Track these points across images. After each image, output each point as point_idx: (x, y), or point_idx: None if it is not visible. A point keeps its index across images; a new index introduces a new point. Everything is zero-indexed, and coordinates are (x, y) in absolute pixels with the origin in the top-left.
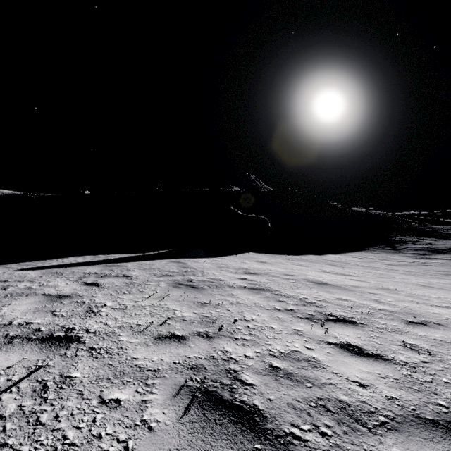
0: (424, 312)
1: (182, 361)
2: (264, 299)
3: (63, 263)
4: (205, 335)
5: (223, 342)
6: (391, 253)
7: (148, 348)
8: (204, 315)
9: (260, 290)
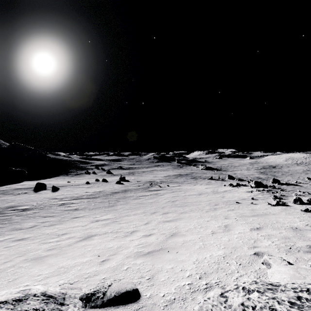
0: (57, 183)
1: None
2: None
3: None
4: None
5: None
6: (65, 176)
7: None
8: None
9: None
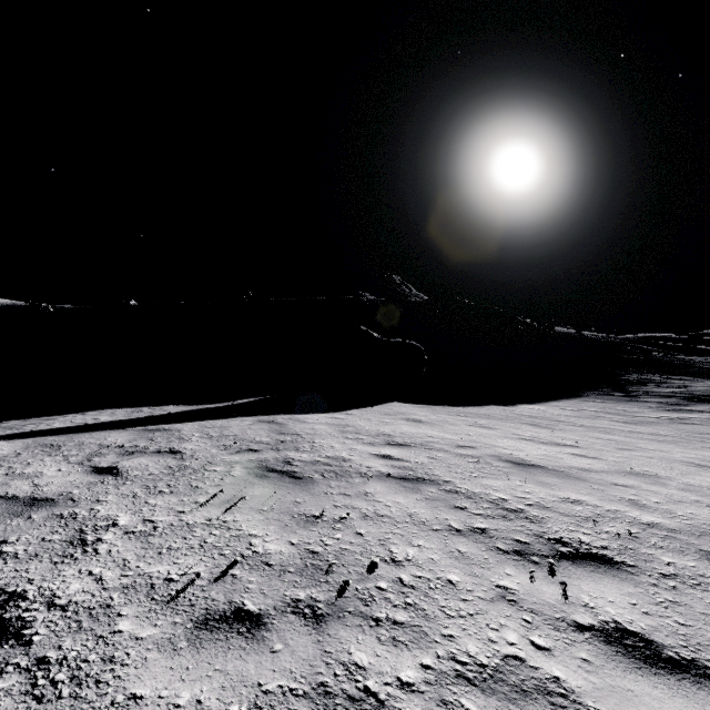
0: None
1: (247, 708)
2: (427, 503)
3: (71, 424)
4: (309, 612)
5: (349, 635)
6: (623, 401)
7: (174, 659)
8: (310, 549)
9: (417, 482)
